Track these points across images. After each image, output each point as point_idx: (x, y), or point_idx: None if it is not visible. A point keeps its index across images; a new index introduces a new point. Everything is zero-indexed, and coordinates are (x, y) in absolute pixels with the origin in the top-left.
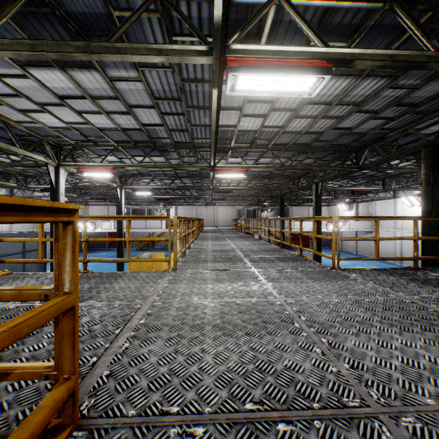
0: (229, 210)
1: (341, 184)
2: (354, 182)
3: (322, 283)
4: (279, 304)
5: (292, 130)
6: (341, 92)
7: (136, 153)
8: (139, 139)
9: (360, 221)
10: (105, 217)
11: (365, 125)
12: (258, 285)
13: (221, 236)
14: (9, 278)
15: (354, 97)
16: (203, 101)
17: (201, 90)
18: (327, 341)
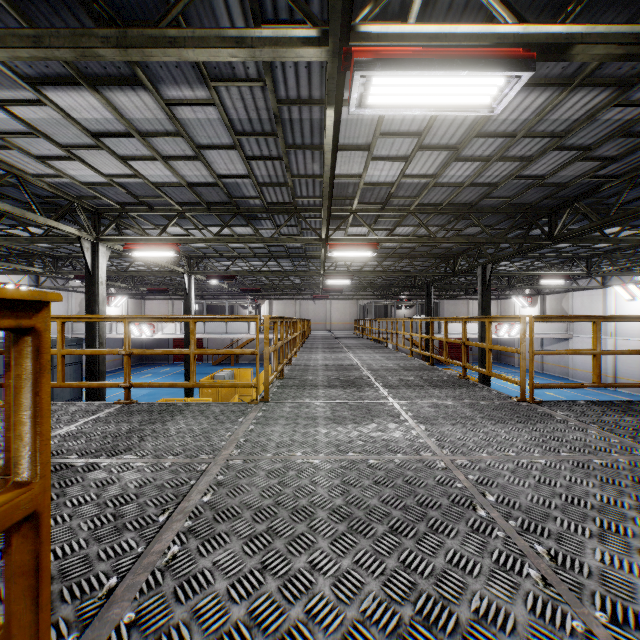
0: (348, 307)
1: (520, 266)
2: (541, 262)
3: (509, 428)
4: (443, 468)
5: (449, 181)
6: (533, 115)
7: (210, 221)
8: (214, 200)
9: (548, 323)
10: (158, 317)
11: (568, 170)
12: (403, 430)
13: (338, 346)
14: None
15: (554, 124)
16: (310, 136)
17: (307, 117)
18: (547, 552)
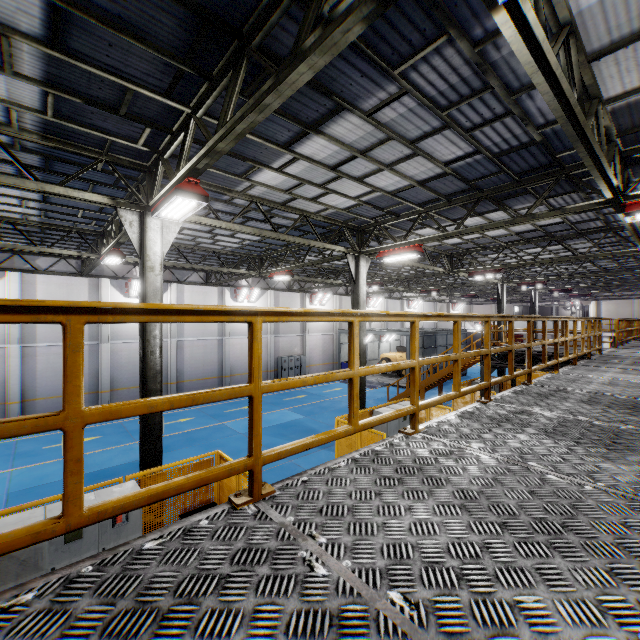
0: None
1: None
2: None
3: None
4: None
5: None
6: None
7: (563, 264)
8: None
9: None
10: None
11: None
12: None
13: None
14: None
15: None
16: None
17: None
18: None
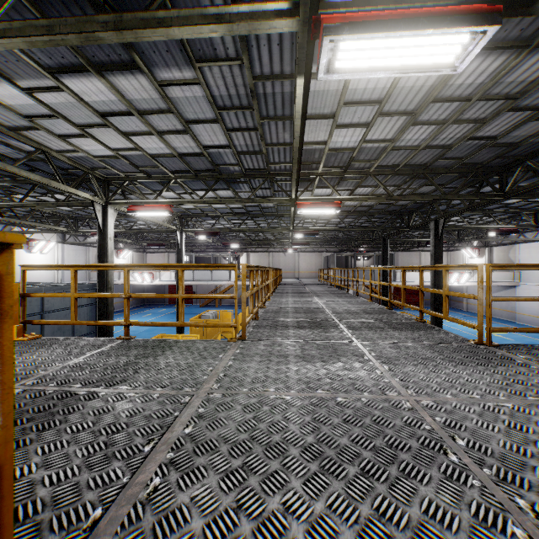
0: (314, 258)
1: (470, 221)
2: (489, 217)
3: (470, 370)
4: (409, 409)
5: (406, 145)
6: (489, 78)
7: (197, 186)
8: (201, 167)
9: (495, 272)
10: (151, 266)
11: (520, 130)
12: (368, 369)
13: (305, 291)
14: (34, 345)
15: (509, 86)
16: (282, 108)
17: (279, 91)
18: (530, 507)
